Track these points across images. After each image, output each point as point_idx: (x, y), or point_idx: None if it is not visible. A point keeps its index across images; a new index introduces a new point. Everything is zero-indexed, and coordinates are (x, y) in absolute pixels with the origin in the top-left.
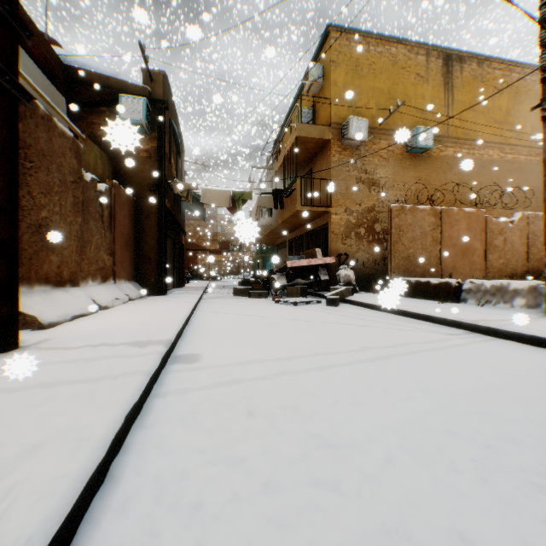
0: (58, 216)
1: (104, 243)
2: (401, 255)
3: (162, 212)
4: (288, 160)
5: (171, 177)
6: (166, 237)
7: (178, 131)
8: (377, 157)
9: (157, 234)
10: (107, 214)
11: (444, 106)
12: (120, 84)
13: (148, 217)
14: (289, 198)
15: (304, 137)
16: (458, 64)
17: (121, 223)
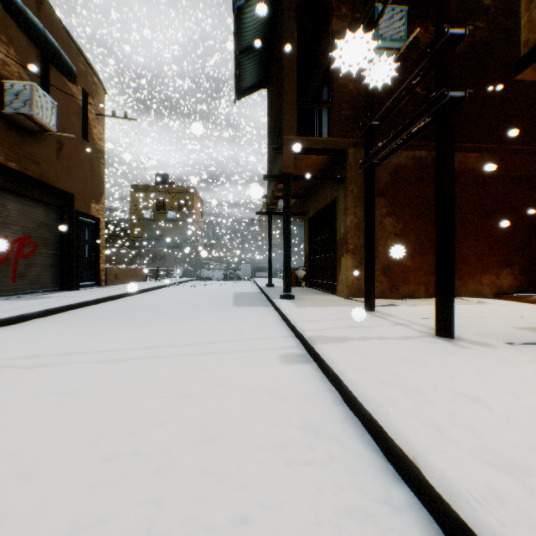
0: None
1: None
2: None
3: None
4: None
5: None
6: None
7: None
8: None
9: None
10: None
11: None
12: None
13: None
14: None
15: None
16: None
17: None
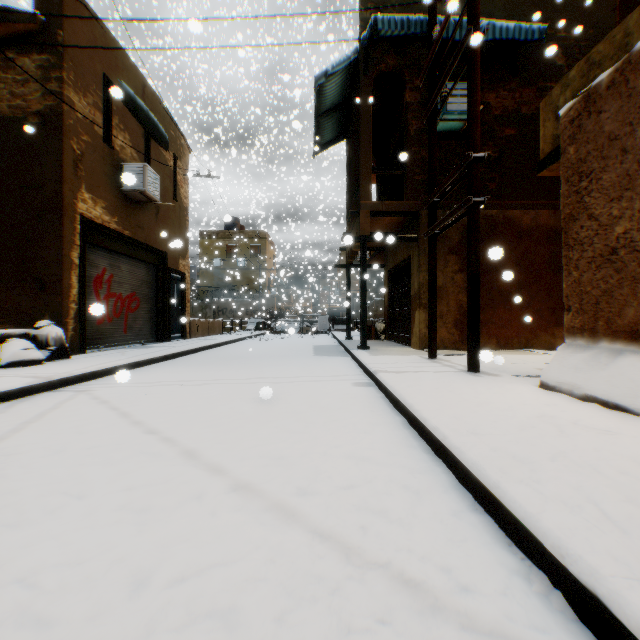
0: None
1: None
2: None
3: None
4: None
5: None
6: None
7: None
8: None
9: None
10: None
11: None
12: None
13: None
14: None
15: None
16: None
17: None
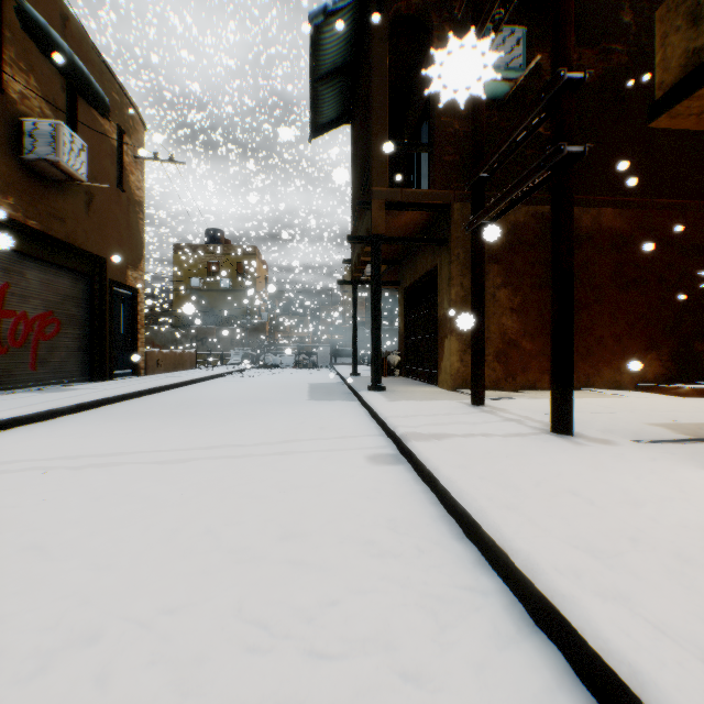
0: None
1: None
2: None
3: None
4: None
5: None
6: None
7: None
8: None
9: None
10: None
11: None
12: None
13: None
14: None
15: None
16: None
17: None
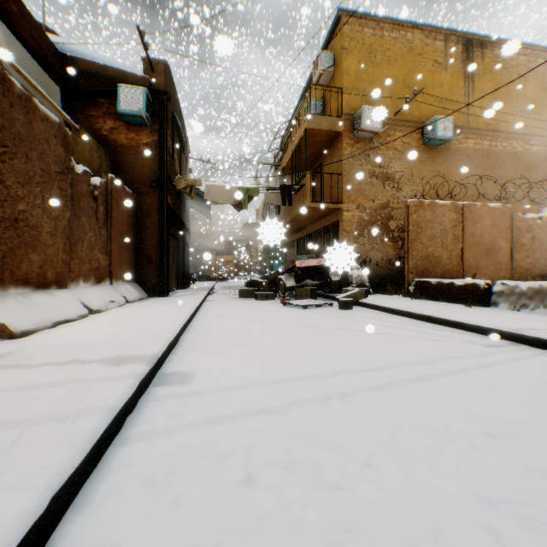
0: (40, 209)
1: (99, 241)
2: (419, 254)
3: (163, 209)
4: (297, 155)
5: (173, 173)
6: (168, 236)
7: (182, 126)
8: (392, 150)
9: (158, 232)
10: (102, 210)
11: (464, 95)
12: (119, 74)
13: (149, 214)
14: (298, 194)
15: (314, 129)
16: (479, 50)
17: (119, 220)
